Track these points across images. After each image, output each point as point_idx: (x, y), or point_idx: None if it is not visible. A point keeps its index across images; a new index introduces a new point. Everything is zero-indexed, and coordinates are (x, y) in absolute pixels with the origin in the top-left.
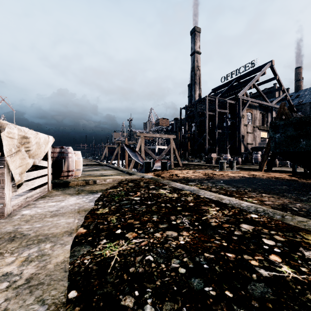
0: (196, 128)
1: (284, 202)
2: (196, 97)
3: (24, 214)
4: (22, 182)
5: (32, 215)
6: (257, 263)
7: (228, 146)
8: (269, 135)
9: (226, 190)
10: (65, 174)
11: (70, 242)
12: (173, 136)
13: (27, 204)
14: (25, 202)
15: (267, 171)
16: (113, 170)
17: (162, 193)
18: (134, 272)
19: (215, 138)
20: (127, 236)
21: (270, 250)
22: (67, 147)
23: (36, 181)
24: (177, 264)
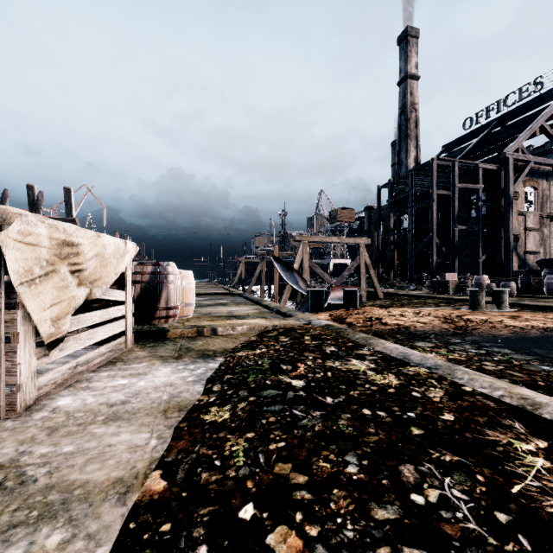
0: (411, 223)
1: None
2: (409, 165)
3: (57, 406)
4: (60, 337)
5: (71, 412)
6: None
7: (482, 257)
8: None
9: (527, 371)
10: (162, 314)
11: (113, 533)
12: (365, 240)
13: (76, 379)
14: (73, 375)
15: None
16: (252, 306)
17: (357, 370)
18: None
19: (454, 242)
20: (271, 545)
21: None
22: (166, 264)
23: (100, 331)
24: None
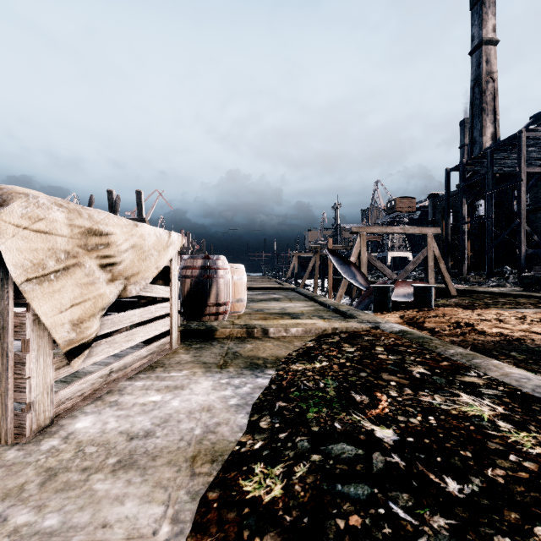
0: (490, 209)
1: None
2: (484, 143)
3: (73, 431)
4: (85, 343)
5: (83, 444)
6: None
7: None
8: None
9: None
10: (212, 311)
11: None
12: (433, 229)
13: (109, 388)
14: (105, 383)
15: None
16: (306, 302)
17: (478, 416)
18: None
19: None
20: None
21: None
22: (216, 257)
23: (140, 331)
24: None
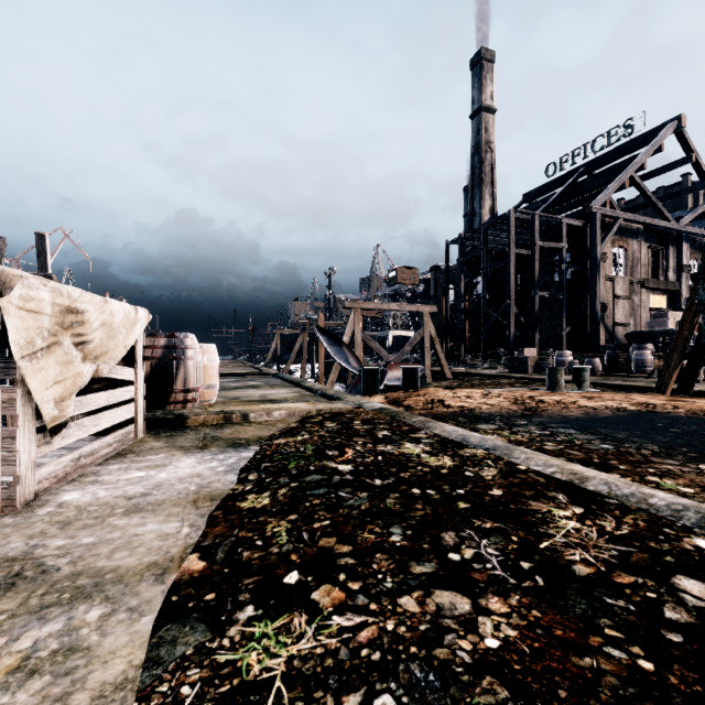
0: (485, 288)
1: None
2: (483, 216)
3: (64, 501)
4: (63, 422)
5: (83, 506)
6: None
7: (566, 329)
8: (699, 299)
9: (585, 450)
10: (179, 398)
11: (156, 606)
12: (429, 307)
13: (80, 473)
14: (75, 468)
15: (676, 393)
16: (290, 388)
17: (411, 453)
18: None
19: (534, 311)
20: (316, 599)
21: None
22: (183, 336)
23: (106, 416)
24: None
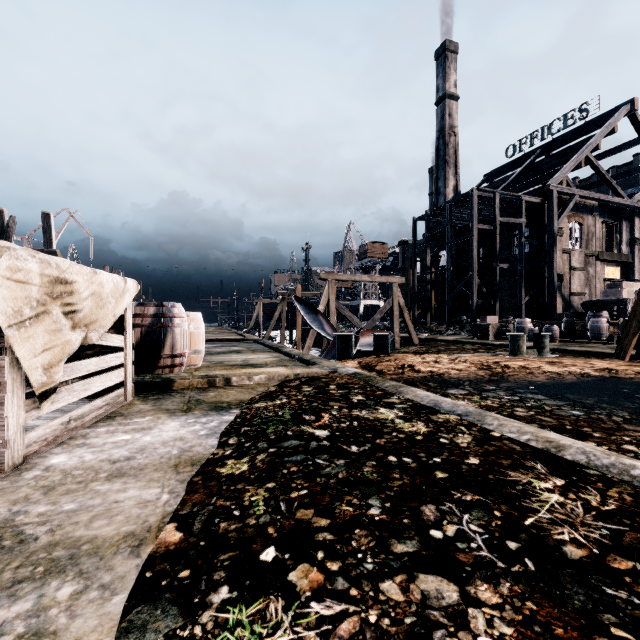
0: (450, 261)
1: None
2: (447, 195)
3: (51, 464)
4: (52, 388)
5: (68, 470)
6: None
7: (525, 298)
8: None
9: (556, 416)
10: (167, 363)
11: (129, 582)
12: (398, 278)
13: (70, 435)
14: (65, 431)
15: (633, 358)
16: (270, 353)
17: (385, 418)
18: None
19: (495, 281)
20: (293, 581)
21: None
22: (171, 305)
23: (96, 381)
24: None
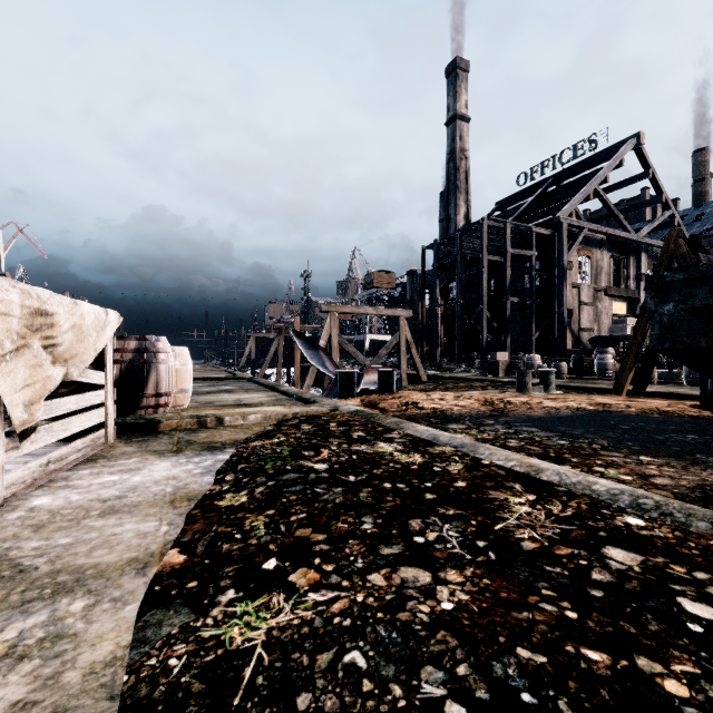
0: (460, 293)
1: (703, 481)
2: (458, 222)
3: (35, 506)
4: (33, 426)
5: (55, 510)
6: (684, 688)
7: (535, 334)
8: (647, 307)
9: (544, 446)
10: (150, 402)
11: (139, 595)
12: (405, 311)
13: (49, 478)
14: (44, 474)
15: (632, 394)
16: (266, 392)
17: (384, 451)
18: (310, 712)
19: (505, 316)
20: (293, 580)
21: (712, 640)
22: (155, 339)
23: (75, 421)
24: (438, 687)
